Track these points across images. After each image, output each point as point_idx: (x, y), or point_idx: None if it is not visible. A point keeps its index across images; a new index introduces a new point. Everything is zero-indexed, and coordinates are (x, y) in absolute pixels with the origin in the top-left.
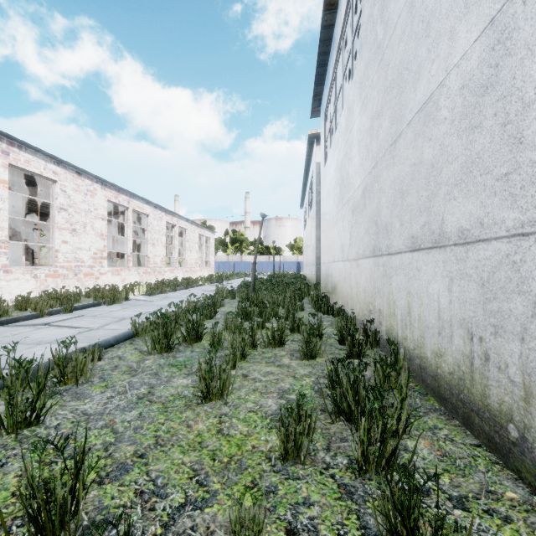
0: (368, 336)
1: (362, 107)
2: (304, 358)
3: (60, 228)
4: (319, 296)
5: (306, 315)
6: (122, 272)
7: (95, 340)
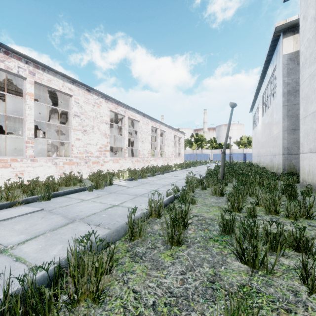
0: None
1: None
2: None
3: (74, 129)
4: None
5: None
6: (120, 161)
7: None
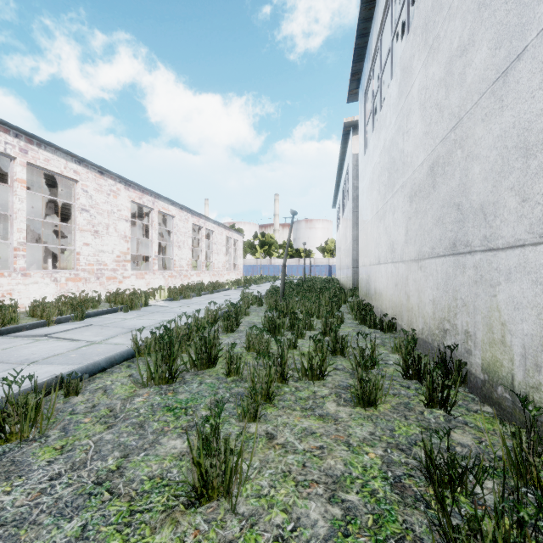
0: (448, 368)
1: (428, 55)
2: (358, 404)
3: (82, 229)
4: (360, 305)
5: (348, 328)
6: (147, 276)
7: (88, 359)
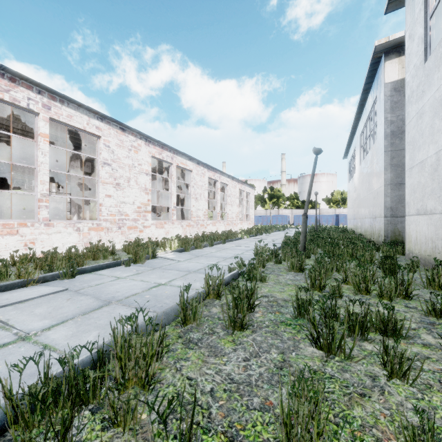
0: None
1: None
2: None
3: (104, 182)
4: None
5: None
6: (166, 225)
7: None
